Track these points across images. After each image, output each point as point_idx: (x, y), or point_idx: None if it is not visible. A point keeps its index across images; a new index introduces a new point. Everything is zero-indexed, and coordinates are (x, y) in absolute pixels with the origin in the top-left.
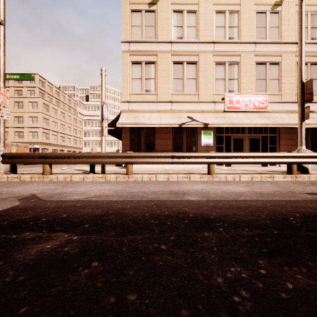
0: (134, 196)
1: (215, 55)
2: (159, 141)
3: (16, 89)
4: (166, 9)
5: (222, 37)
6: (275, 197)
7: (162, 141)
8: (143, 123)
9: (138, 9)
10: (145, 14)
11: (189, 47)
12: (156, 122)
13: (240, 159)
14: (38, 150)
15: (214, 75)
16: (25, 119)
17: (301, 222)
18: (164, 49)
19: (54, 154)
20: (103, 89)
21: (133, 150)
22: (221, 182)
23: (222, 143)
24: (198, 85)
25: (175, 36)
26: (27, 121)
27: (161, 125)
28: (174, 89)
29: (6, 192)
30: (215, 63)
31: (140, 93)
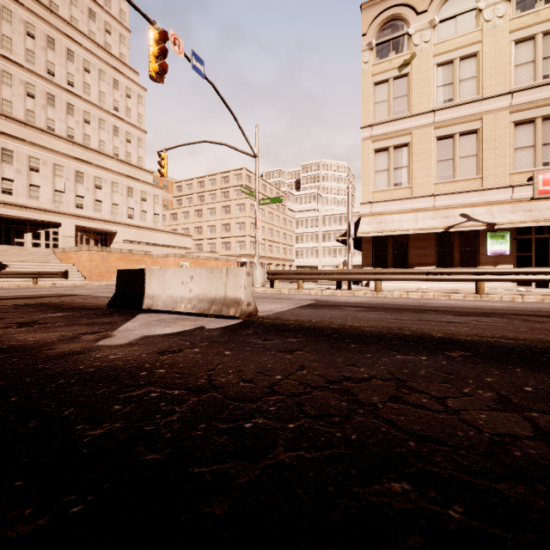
0: (387, 303)
1: (513, 112)
2: (415, 251)
3: (223, 192)
4: (426, 66)
5: (528, 79)
6: (519, 309)
7: (419, 252)
8: (392, 230)
9: (384, 79)
10: (394, 83)
11: (464, 110)
12: (409, 227)
13: (523, 276)
14: (245, 265)
15: (511, 144)
16: (232, 226)
17: (502, 314)
18: (422, 123)
19: (307, 271)
20: (349, 206)
21: (377, 265)
22: (486, 301)
23: (529, 251)
24: (480, 165)
25: (439, 100)
26: (235, 228)
27: (417, 231)
28: (438, 176)
29: (295, 298)
30: (514, 123)
31: (387, 189)
